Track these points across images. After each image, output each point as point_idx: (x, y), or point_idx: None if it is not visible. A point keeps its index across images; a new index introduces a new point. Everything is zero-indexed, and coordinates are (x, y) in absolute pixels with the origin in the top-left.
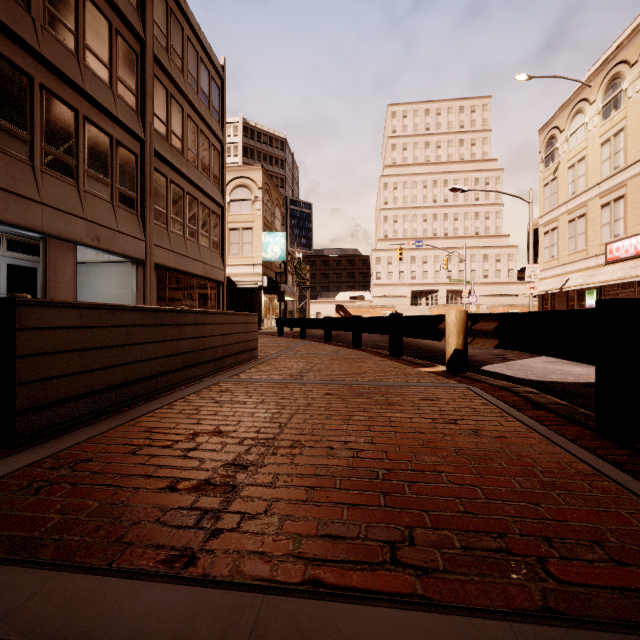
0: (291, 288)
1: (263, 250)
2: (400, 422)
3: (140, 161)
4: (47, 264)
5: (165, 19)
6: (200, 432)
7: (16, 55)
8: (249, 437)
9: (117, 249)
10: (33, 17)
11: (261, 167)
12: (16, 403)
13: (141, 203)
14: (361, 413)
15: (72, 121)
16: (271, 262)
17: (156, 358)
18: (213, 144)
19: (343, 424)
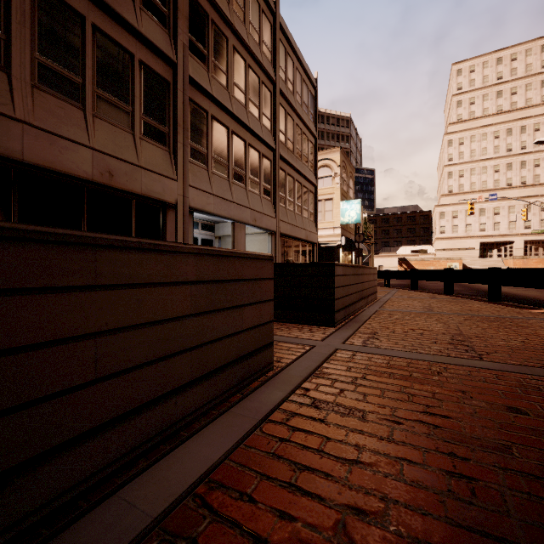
0: (362, 245)
1: (341, 215)
2: (540, 334)
3: (272, 164)
4: (234, 238)
5: (284, 61)
6: (413, 329)
7: (223, 118)
8: (445, 332)
9: (263, 225)
10: (229, 92)
11: (340, 149)
12: (334, 308)
13: (273, 193)
14: (505, 329)
15: (243, 148)
16: (346, 224)
17: (354, 293)
18: (310, 140)
19: (498, 332)
